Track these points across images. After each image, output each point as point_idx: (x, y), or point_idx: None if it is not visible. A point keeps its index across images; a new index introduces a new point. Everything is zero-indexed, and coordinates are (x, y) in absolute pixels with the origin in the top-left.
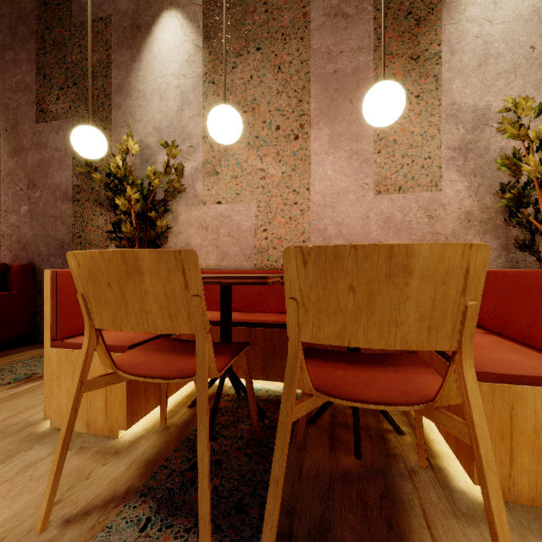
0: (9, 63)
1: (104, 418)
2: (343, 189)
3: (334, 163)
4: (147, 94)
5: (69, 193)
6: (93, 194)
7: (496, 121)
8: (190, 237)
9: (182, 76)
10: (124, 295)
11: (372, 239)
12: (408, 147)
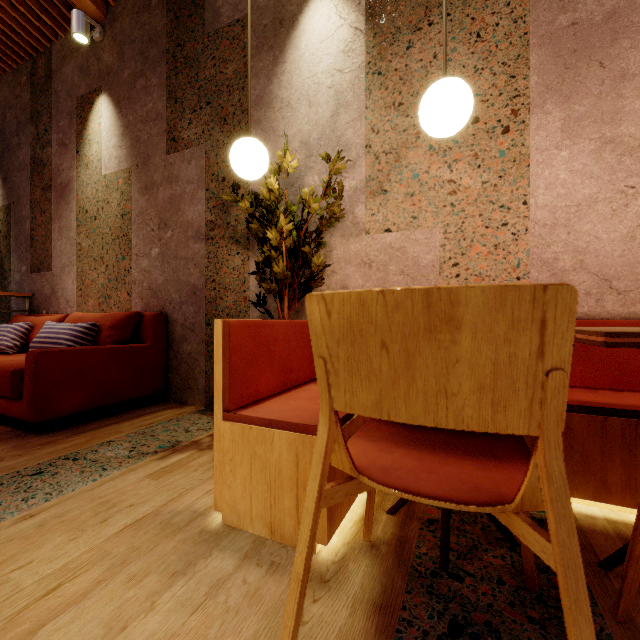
0: (140, 92)
1: (294, 523)
2: (587, 198)
3: (571, 161)
4: (292, 102)
5: (201, 231)
6: (228, 230)
7: None
8: (347, 277)
9: (337, 72)
10: (410, 363)
11: None
12: None
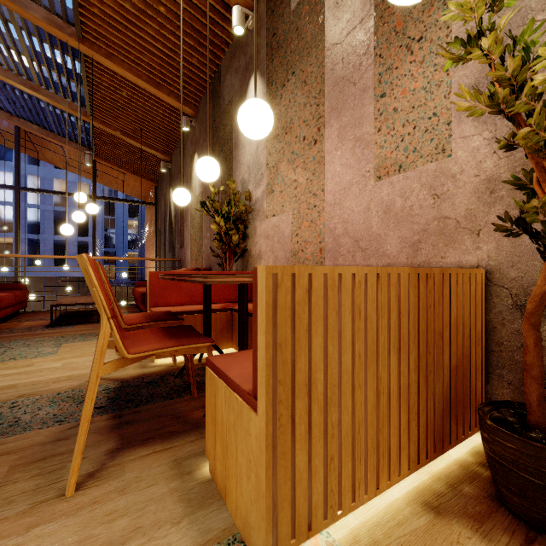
0: (205, 150)
1: None
2: (348, 183)
3: (341, 157)
4: (245, 143)
5: None
6: None
7: (542, 8)
8: (261, 245)
9: None
10: None
11: (372, 234)
12: (409, 111)
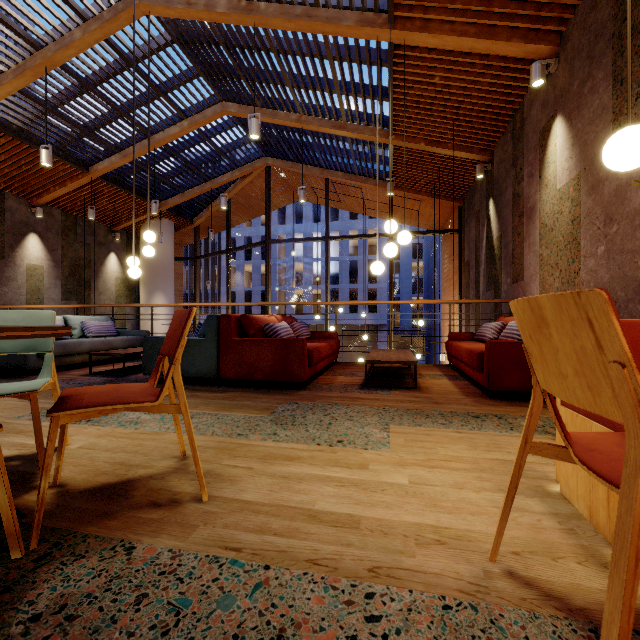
0: (587, 96)
1: (605, 515)
2: None
3: None
4: None
5: None
6: None
7: None
8: None
9: None
10: (541, 350)
11: None
12: None
